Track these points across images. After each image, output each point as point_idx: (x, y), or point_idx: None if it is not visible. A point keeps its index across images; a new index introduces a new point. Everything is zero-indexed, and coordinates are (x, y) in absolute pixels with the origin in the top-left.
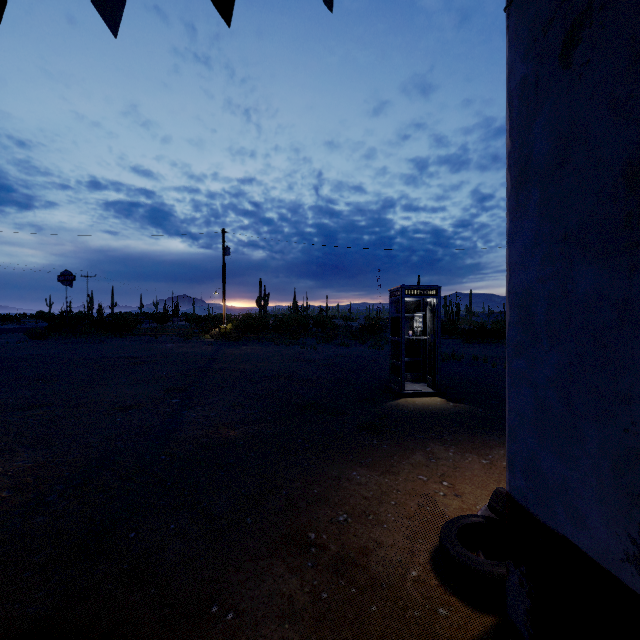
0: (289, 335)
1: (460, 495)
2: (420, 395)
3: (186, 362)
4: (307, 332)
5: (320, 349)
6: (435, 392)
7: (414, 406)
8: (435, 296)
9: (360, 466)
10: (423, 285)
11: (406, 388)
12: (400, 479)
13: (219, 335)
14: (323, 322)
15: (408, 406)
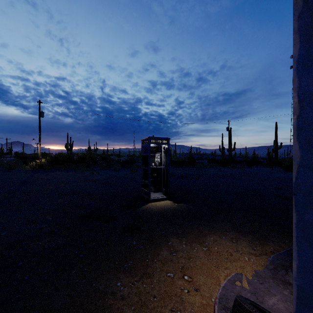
0: (84, 165)
1: (198, 288)
2: (159, 200)
3: (1, 186)
4: (95, 163)
5: (102, 173)
6: (167, 197)
7: (156, 208)
8: (167, 143)
9: (123, 272)
10: (160, 137)
11: (151, 196)
12: (155, 281)
13: (35, 166)
14: (104, 157)
15: (153, 208)
